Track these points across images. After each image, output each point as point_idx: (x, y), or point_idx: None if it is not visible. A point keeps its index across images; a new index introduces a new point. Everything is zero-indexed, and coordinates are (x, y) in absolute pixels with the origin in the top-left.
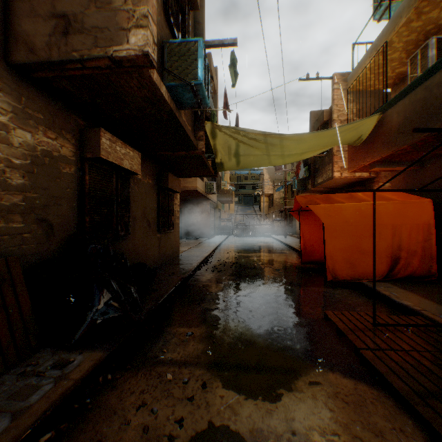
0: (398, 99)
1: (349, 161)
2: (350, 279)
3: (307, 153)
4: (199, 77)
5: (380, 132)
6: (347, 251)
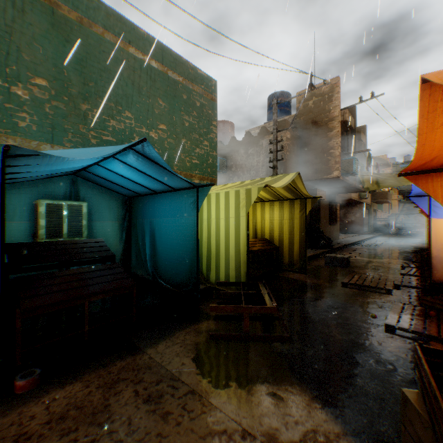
0: None
1: None
2: None
3: None
4: (353, 170)
5: None
6: None
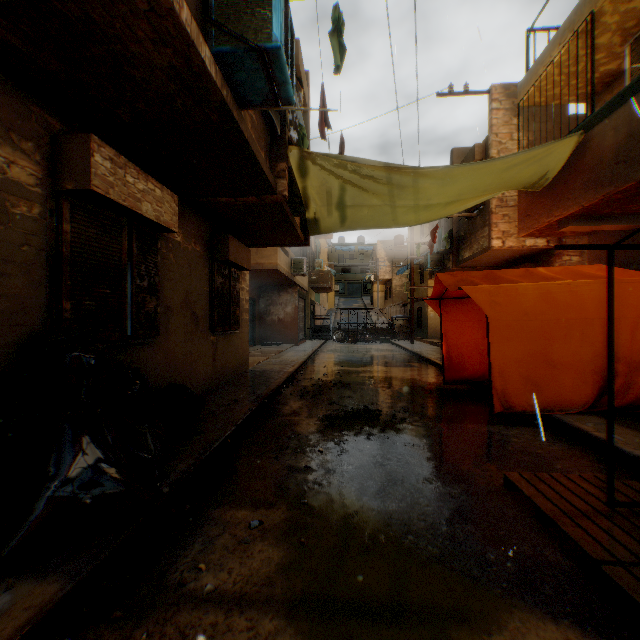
0: (617, 104)
1: (521, 218)
2: (532, 410)
3: (456, 204)
4: (274, 36)
5: (581, 166)
6: (527, 362)
